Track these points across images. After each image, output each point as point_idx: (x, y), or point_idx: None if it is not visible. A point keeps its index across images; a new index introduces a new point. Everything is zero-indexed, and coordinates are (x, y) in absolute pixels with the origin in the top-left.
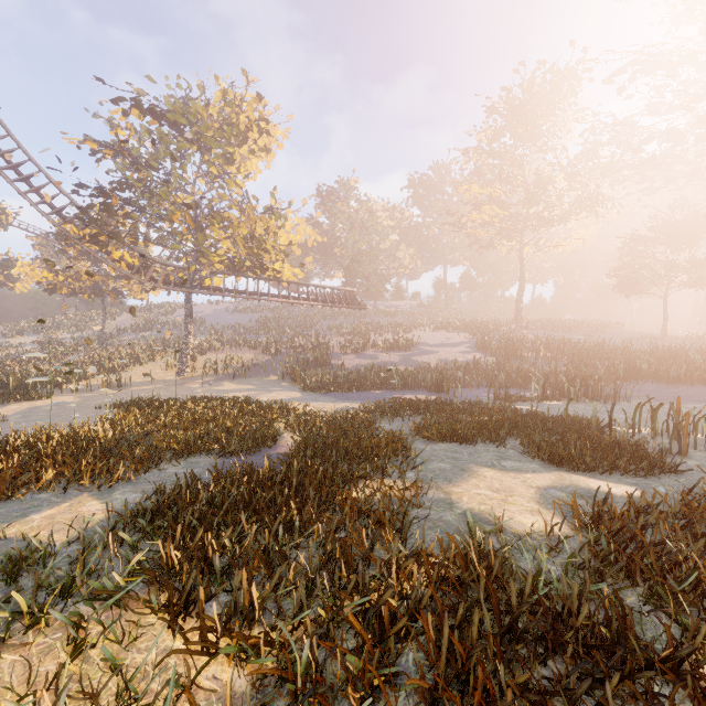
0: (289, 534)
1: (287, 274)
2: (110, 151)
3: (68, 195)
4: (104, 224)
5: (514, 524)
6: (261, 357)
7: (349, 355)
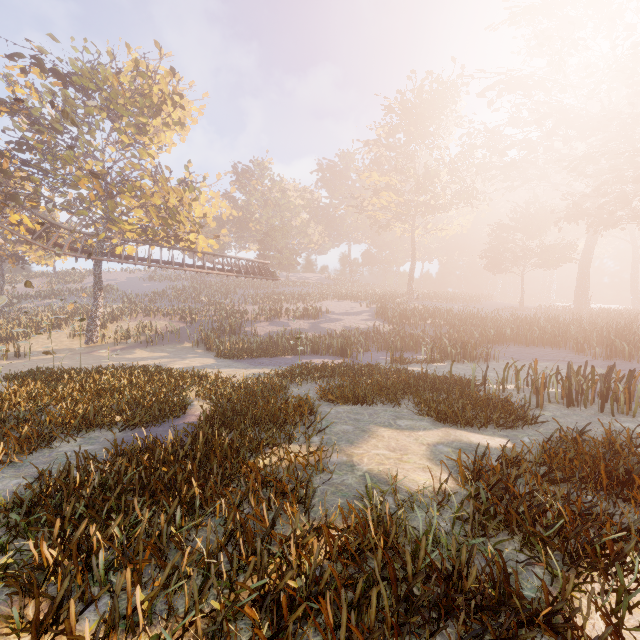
0: (190, 512)
1: (202, 245)
2: (6, 109)
3: None
4: None
5: (409, 482)
6: (176, 325)
7: (262, 323)
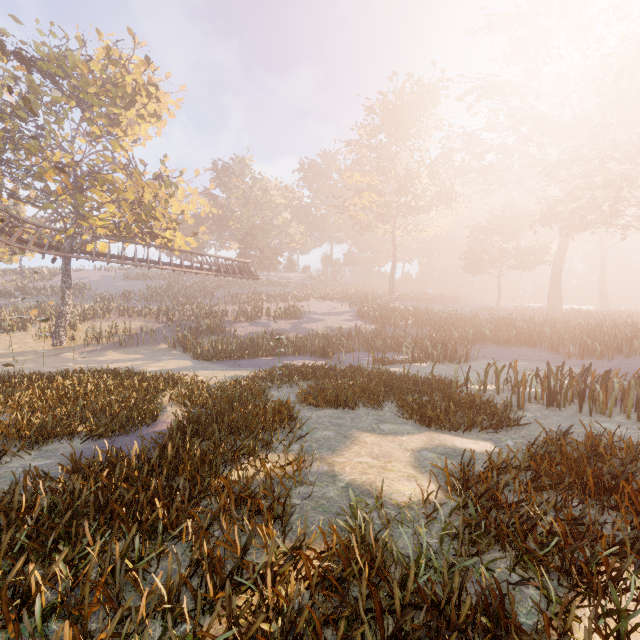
0: (153, 537)
1: (179, 242)
2: None
3: None
4: None
5: (393, 494)
6: (152, 325)
7: (242, 323)
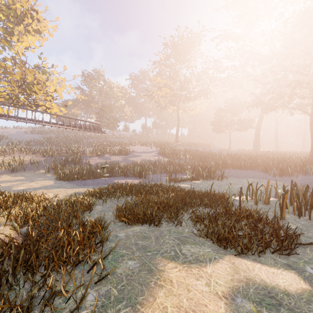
0: None
1: (56, 110)
2: None
3: None
4: None
5: None
6: (39, 159)
7: (94, 157)
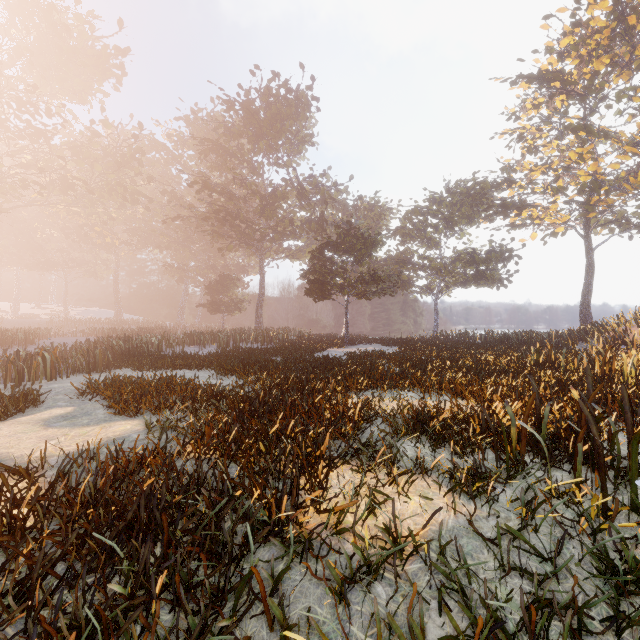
0: None
1: None
2: None
3: None
4: None
5: (129, 430)
6: None
7: None
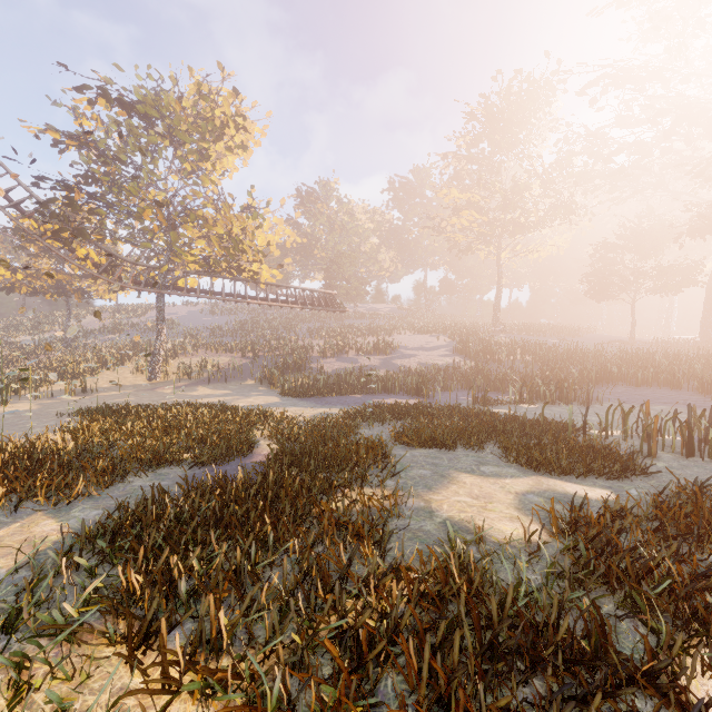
0: (263, 550)
1: (265, 275)
2: (74, 142)
3: (28, 188)
4: (67, 219)
5: (494, 532)
6: (238, 361)
7: (329, 359)
